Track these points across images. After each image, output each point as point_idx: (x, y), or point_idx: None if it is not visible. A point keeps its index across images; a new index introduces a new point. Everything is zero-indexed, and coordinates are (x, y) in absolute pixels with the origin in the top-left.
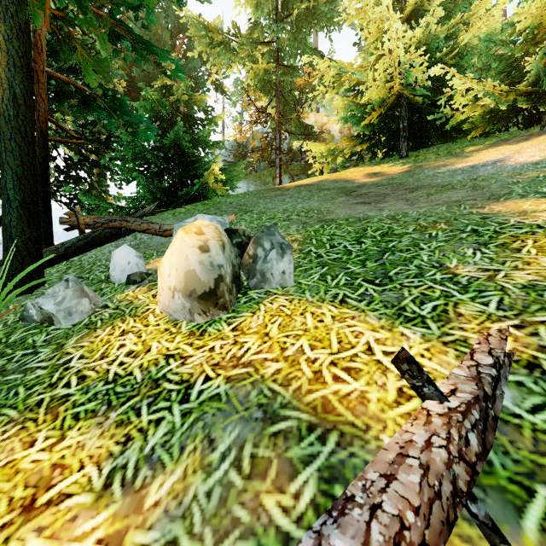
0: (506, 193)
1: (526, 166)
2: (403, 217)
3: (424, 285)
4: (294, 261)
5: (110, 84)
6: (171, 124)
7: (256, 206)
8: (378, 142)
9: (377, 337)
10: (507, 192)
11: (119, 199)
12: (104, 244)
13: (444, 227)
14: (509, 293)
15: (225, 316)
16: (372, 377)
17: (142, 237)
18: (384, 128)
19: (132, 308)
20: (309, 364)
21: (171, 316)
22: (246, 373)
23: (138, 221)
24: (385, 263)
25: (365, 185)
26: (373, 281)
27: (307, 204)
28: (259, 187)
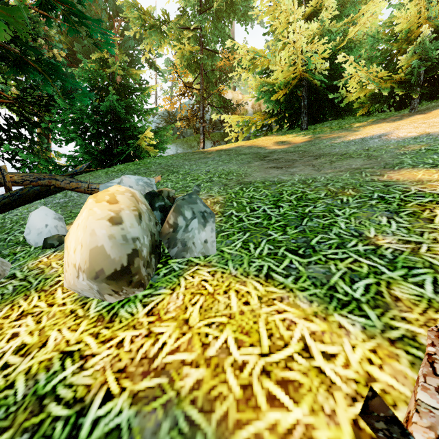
0: (398, 162)
1: (407, 140)
2: (314, 182)
3: (349, 258)
4: (216, 225)
5: (50, 54)
6: (108, 92)
7: (182, 167)
8: (284, 117)
9: (312, 329)
10: (398, 162)
11: (59, 157)
12: (33, 201)
13: (353, 193)
14: None
15: (141, 294)
16: (316, 398)
17: (72, 195)
18: (289, 105)
19: (41, 279)
20: (236, 373)
21: (80, 294)
22: (158, 386)
23: (67, 179)
24: (305, 230)
25: (275, 151)
26: (296, 251)
27: (227, 167)
28: (186, 150)
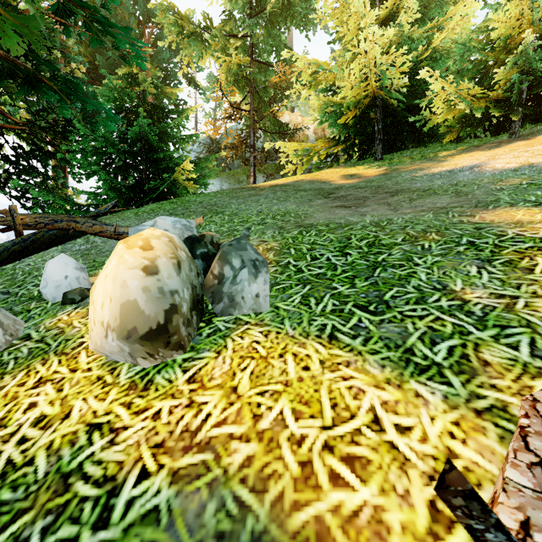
0: (493, 200)
1: (506, 173)
2: (389, 225)
3: (430, 315)
4: (270, 276)
5: (68, 69)
6: (137, 115)
7: (228, 207)
8: (353, 144)
9: (384, 398)
10: (493, 199)
11: (78, 194)
12: (48, 248)
13: (437, 237)
14: (540, 330)
15: (181, 358)
16: (387, 477)
17: (96, 240)
18: (359, 129)
19: (61, 341)
20: (293, 448)
21: (109, 357)
22: (202, 463)
23: (90, 222)
24: (377, 282)
25: (343, 187)
26: (366, 307)
27: (283, 206)
28: (233, 185)
